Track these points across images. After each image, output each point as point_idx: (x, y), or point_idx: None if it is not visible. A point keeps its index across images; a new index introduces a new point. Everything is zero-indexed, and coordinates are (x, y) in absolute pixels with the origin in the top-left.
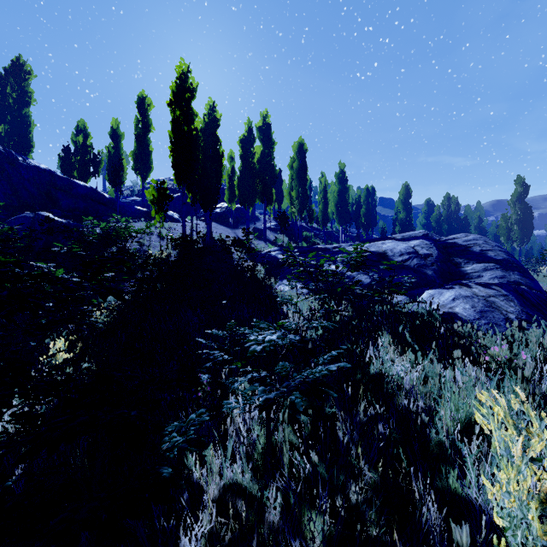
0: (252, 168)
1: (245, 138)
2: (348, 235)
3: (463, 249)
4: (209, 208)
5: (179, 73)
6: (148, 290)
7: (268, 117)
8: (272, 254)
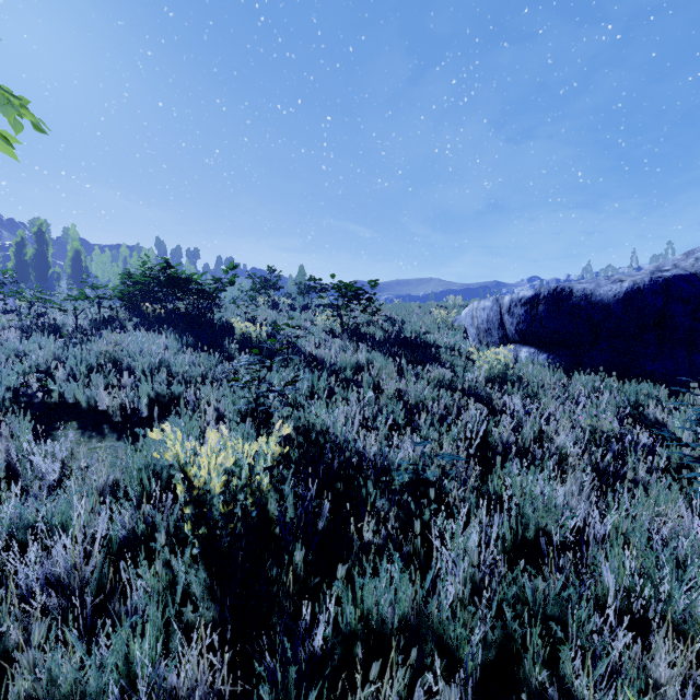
0: (24, 263)
1: (18, 243)
2: None
3: None
4: None
5: None
6: None
7: (44, 226)
8: None
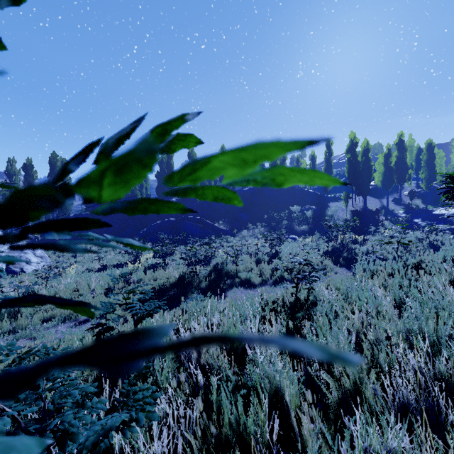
0: (390, 170)
1: (386, 154)
2: None
3: None
4: (365, 196)
5: (350, 137)
6: None
7: (403, 135)
8: (398, 214)
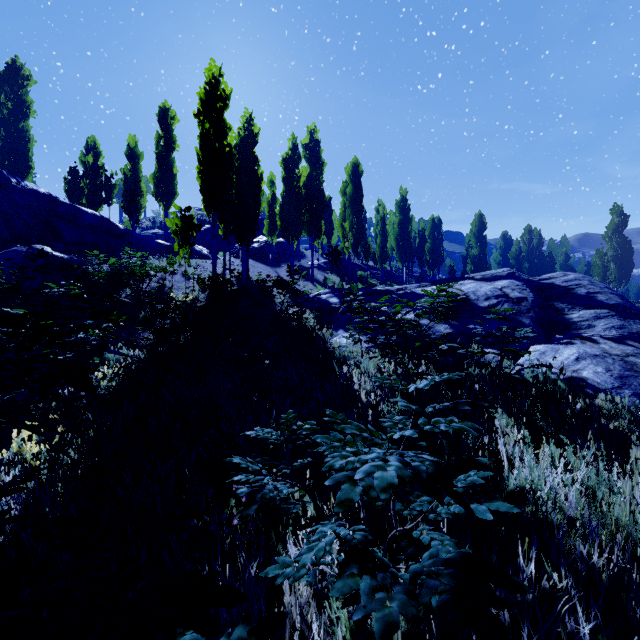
0: (297, 194)
1: (289, 157)
2: (410, 275)
3: (564, 292)
4: (246, 242)
5: (209, 77)
6: (167, 344)
7: (316, 132)
8: (322, 297)
